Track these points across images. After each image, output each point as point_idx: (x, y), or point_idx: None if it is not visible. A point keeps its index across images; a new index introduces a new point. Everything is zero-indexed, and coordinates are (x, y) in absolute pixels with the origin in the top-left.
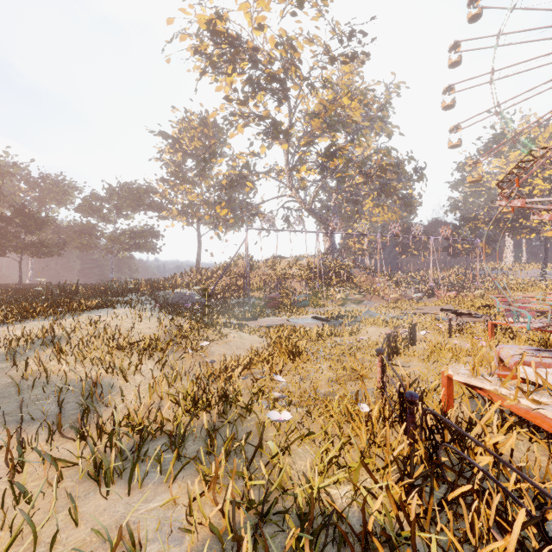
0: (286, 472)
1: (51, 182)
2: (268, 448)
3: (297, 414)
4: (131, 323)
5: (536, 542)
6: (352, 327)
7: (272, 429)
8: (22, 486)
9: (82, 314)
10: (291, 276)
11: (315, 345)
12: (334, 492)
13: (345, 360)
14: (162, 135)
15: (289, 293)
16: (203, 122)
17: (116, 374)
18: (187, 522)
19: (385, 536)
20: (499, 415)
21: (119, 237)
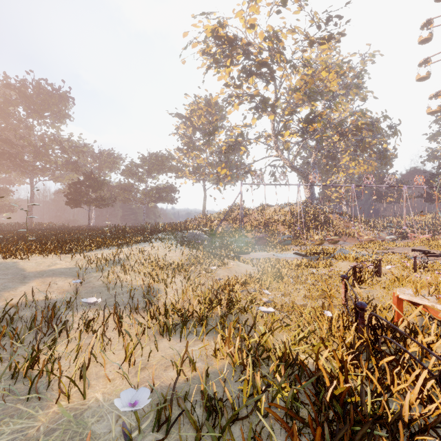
0: (271, 343)
1: (106, 155)
2: (259, 331)
3: (279, 315)
4: (164, 253)
5: (439, 395)
6: (326, 261)
7: (261, 322)
8: (128, 331)
9: (132, 246)
10: (277, 220)
11: (294, 273)
12: (301, 356)
13: (318, 284)
14: (178, 116)
15: (275, 234)
16: (207, 103)
17: (160, 283)
18: (215, 354)
19: (330, 376)
20: (439, 327)
21: (149, 192)
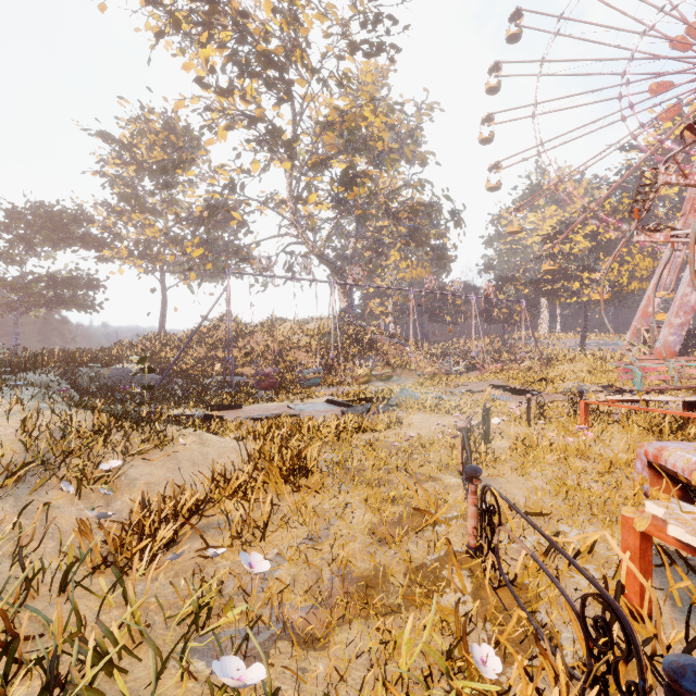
0: None
1: None
2: None
3: (300, 690)
4: None
5: None
6: (389, 415)
7: None
8: None
9: None
10: (296, 344)
11: (334, 452)
12: None
13: (389, 478)
14: (103, 137)
15: (293, 368)
16: (168, 126)
17: None
18: None
19: None
20: None
21: (28, 285)
